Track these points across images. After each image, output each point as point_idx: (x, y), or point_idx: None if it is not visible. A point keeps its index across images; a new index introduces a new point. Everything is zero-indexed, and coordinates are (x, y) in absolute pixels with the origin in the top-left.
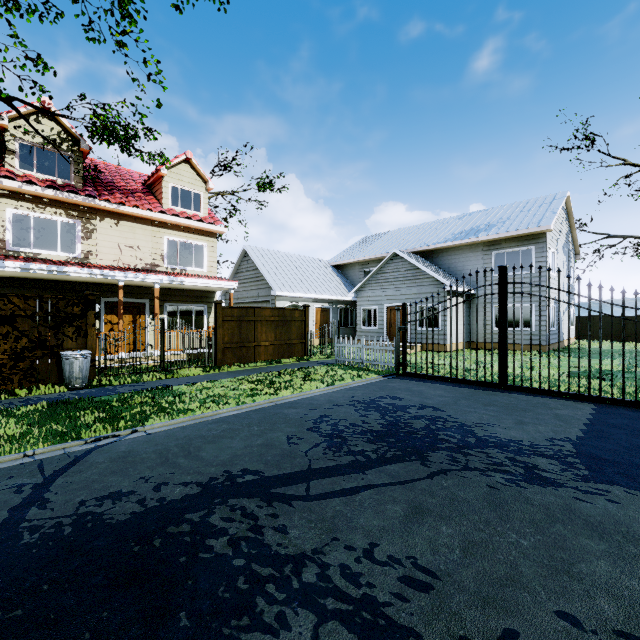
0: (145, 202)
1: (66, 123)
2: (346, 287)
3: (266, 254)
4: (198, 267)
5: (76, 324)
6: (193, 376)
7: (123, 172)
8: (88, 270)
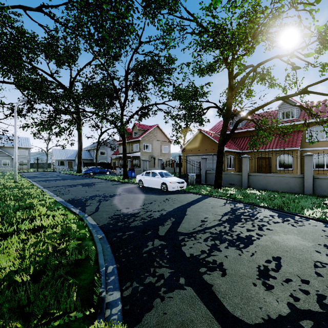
0: None
1: None
2: None
3: None
4: None
5: None
6: None
7: None
8: None
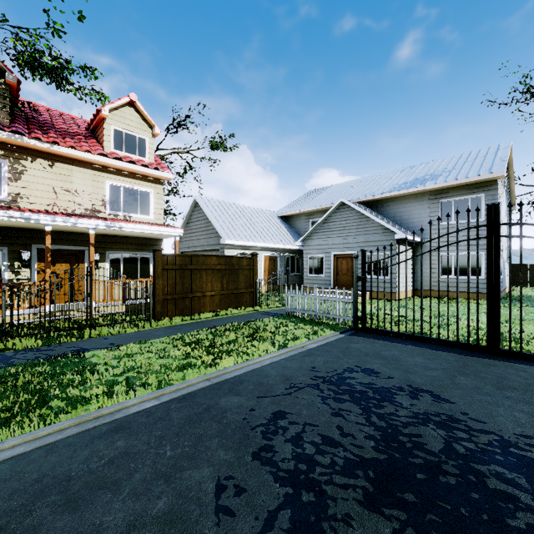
0: (84, 144)
1: None
2: (293, 236)
3: (216, 204)
4: (144, 214)
5: None
6: (123, 334)
7: (68, 117)
8: (5, 212)
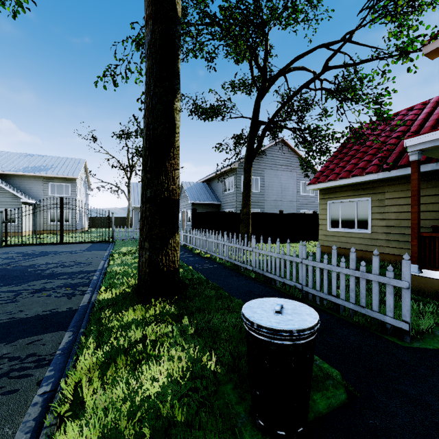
0: None
1: None
2: None
3: None
4: None
5: None
6: None
7: None
8: None
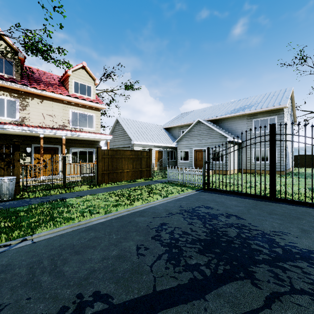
0: (58, 90)
1: (9, 41)
2: (171, 139)
3: (129, 121)
4: (90, 127)
5: (7, 160)
6: (82, 191)
7: (48, 74)
8: (20, 127)
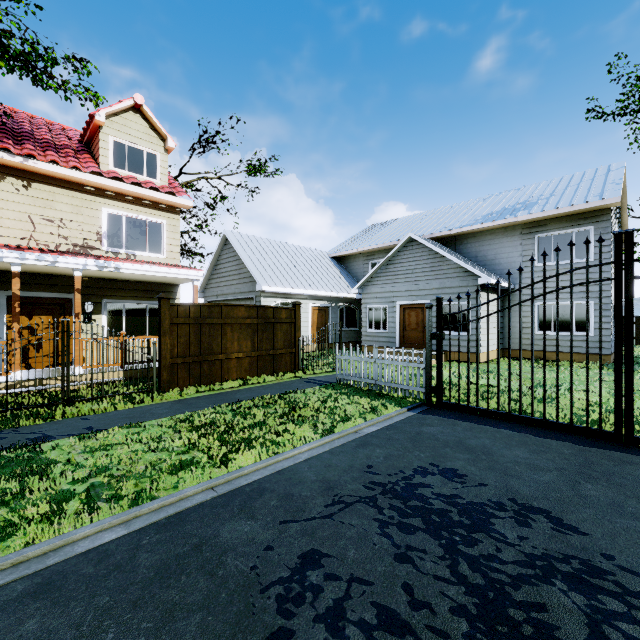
0: (72, 159)
1: None
2: (348, 282)
3: (251, 241)
4: (153, 252)
5: None
6: (112, 412)
7: (56, 127)
8: None
